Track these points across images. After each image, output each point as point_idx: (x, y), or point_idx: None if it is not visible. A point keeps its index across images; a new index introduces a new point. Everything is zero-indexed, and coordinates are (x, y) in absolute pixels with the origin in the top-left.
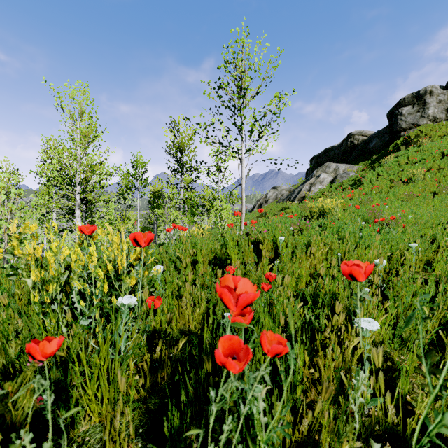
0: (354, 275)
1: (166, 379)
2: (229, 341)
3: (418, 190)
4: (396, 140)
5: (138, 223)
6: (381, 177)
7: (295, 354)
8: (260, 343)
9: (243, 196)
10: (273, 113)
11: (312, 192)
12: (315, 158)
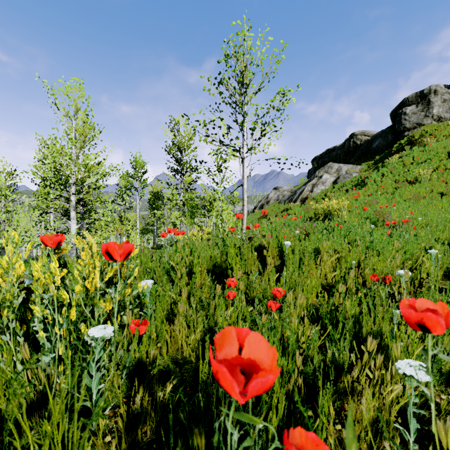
0: (429, 325)
1: (149, 433)
2: None
3: (424, 190)
4: (400, 140)
5: (137, 225)
6: (385, 177)
7: None
8: None
9: (245, 197)
10: (276, 110)
11: (314, 193)
12: (317, 159)
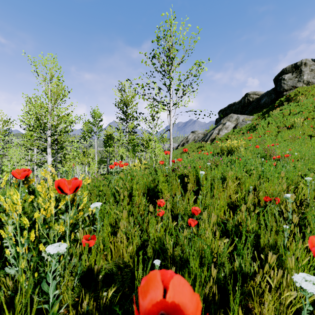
0: None
1: None
2: None
3: (298, 133)
4: (280, 98)
5: (95, 157)
6: (270, 124)
7: None
8: None
9: (171, 138)
10: (194, 76)
11: (220, 135)
12: (222, 111)
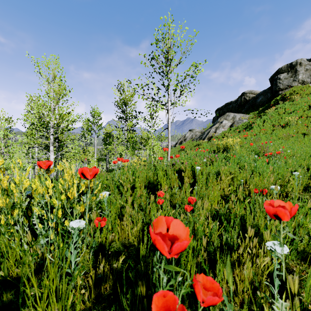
0: (280, 215)
1: (108, 289)
2: (163, 299)
3: (292, 132)
4: (276, 97)
5: (95, 155)
6: (266, 123)
7: (232, 309)
8: (193, 290)
9: (169, 136)
10: (191, 77)
11: (217, 133)
12: (219, 110)
